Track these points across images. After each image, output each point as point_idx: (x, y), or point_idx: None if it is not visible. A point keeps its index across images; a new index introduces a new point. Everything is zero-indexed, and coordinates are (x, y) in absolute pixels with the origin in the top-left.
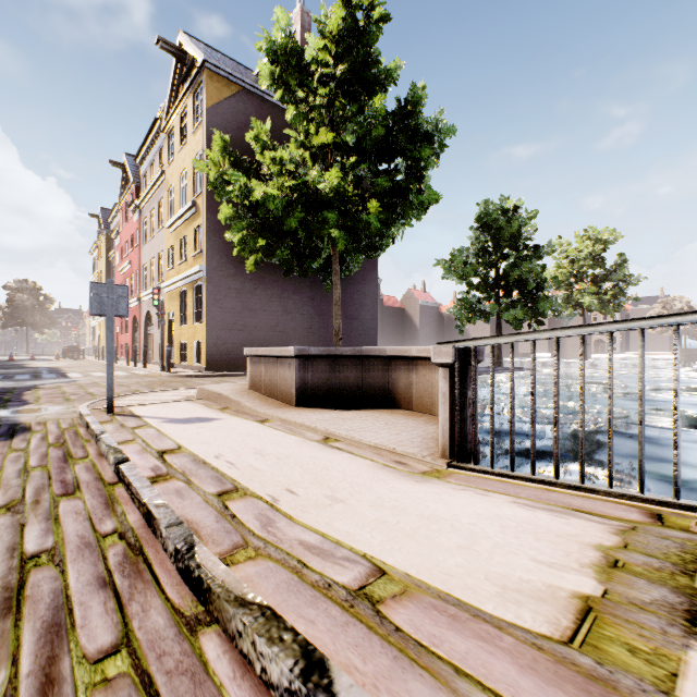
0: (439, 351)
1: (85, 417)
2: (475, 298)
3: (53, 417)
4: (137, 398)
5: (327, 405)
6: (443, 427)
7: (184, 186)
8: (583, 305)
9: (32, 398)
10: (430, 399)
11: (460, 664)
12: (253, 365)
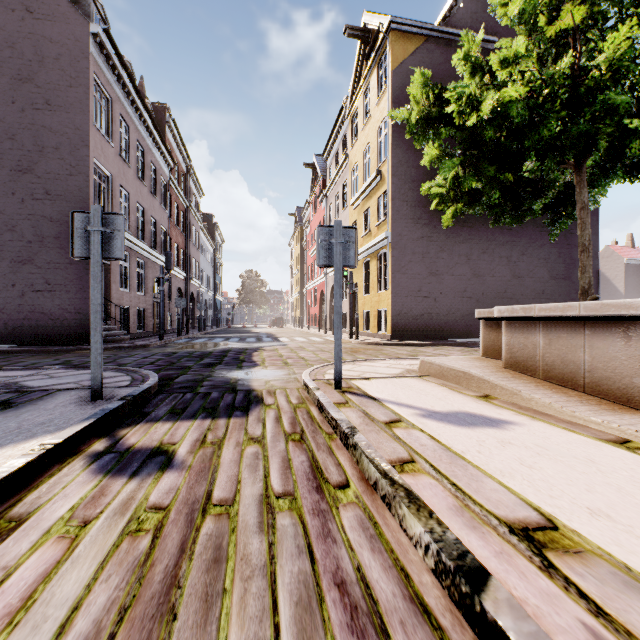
0: None
1: (314, 393)
2: None
3: (280, 385)
4: (351, 367)
5: None
6: None
7: (367, 161)
8: None
9: (258, 359)
10: None
11: None
12: (513, 332)
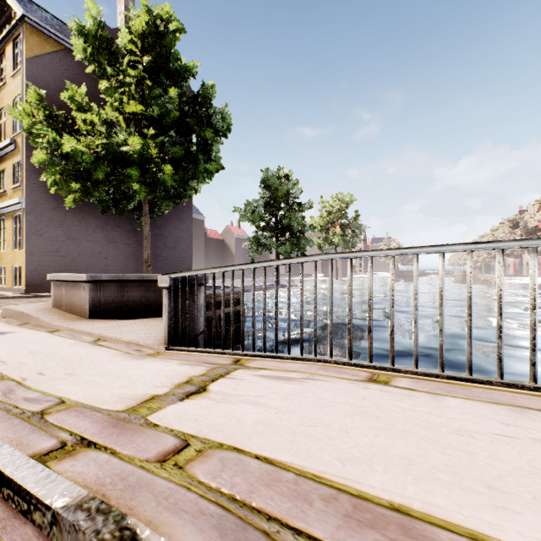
0: (162, 279)
1: None
2: (263, 236)
3: None
4: None
5: (116, 317)
6: (165, 326)
7: (3, 123)
8: (334, 243)
9: None
10: None
11: (64, 426)
12: (56, 288)
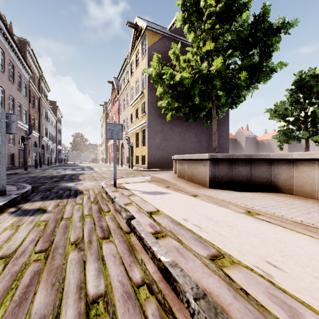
0: None
1: (105, 188)
2: (289, 130)
3: (91, 187)
4: (124, 179)
5: (227, 188)
6: None
7: (137, 86)
8: None
9: (82, 178)
10: (312, 187)
11: None
12: (179, 164)
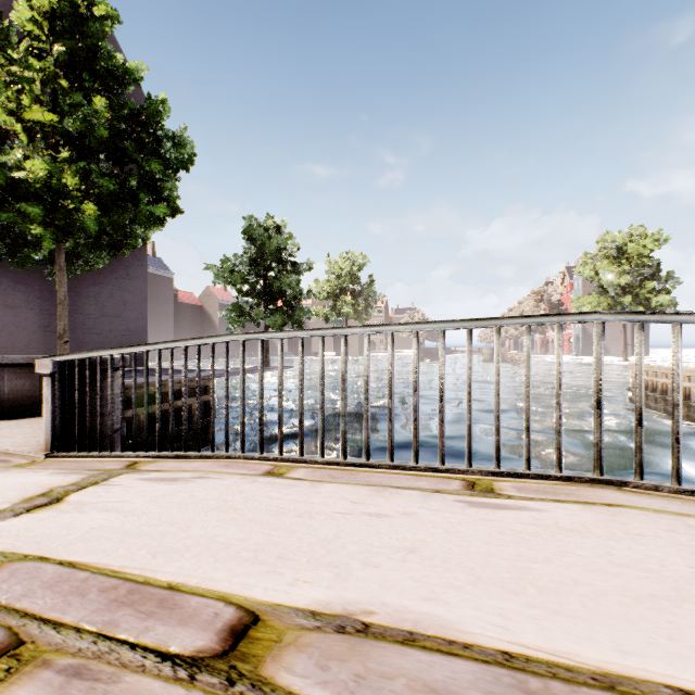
0: (42, 363)
1: None
2: (248, 303)
3: None
4: None
5: None
6: (47, 426)
7: None
8: (344, 314)
9: None
10: None
11: None
12: None
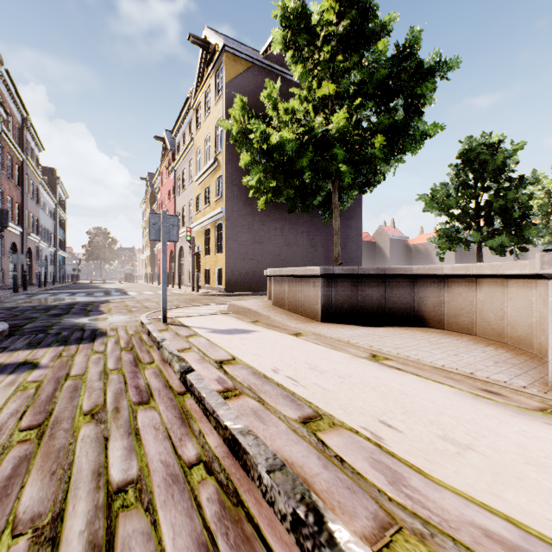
0: (551, 259)
1: (146, 325)
2: (454, 229)
3: (122, 325)
4: (181, 310)
5: (349, 321)
6: None
7: (208, 148)
8: None
9: (106, 309)
10: (468, 318)
11: None
12: (276, 284)
